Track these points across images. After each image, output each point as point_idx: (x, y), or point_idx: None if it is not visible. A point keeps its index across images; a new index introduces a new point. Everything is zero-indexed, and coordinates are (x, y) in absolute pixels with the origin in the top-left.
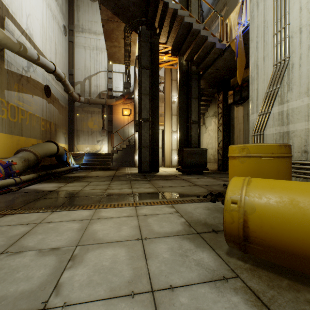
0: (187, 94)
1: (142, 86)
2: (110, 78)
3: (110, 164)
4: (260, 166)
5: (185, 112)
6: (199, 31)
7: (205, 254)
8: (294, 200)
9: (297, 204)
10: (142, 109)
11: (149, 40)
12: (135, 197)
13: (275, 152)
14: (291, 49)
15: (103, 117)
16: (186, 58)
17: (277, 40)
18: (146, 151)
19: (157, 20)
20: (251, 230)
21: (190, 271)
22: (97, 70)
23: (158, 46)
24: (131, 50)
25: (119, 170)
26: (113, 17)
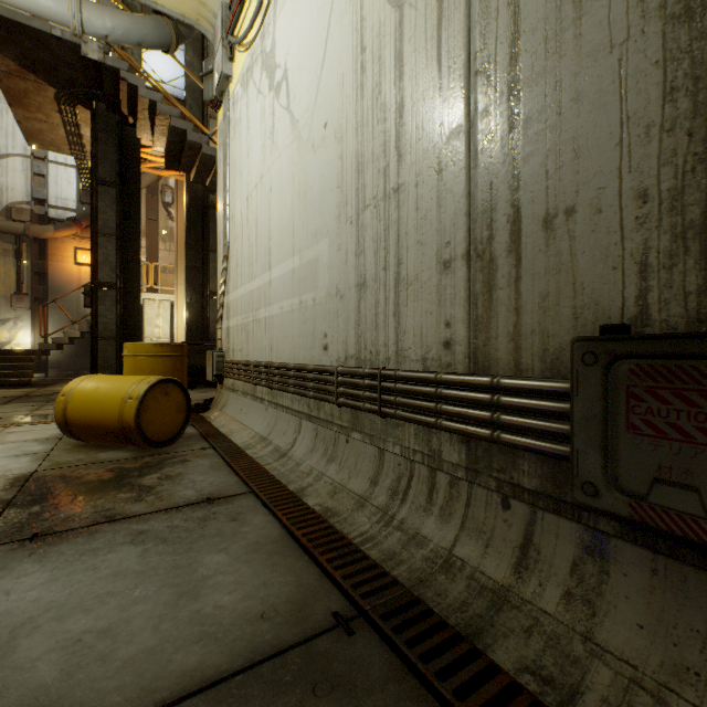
0: (204, 241)
1: (100, 219)
2: (40, 175)
3: (32, 375)
4: (137, 365)
5: (199, 274)
6: (202, 145)
7: (42, 447)
8: (99, 388)
9: (98, 390)
10: (99, 264)
11: (116, 132)
12: (25, 419)
13: (151, 351)
14: (230, 234)
15: (19, 265)
16: (195, 179)
17: (225, 219)
18: (109, 347)
19: (125, 105)
20: (69, 415)
21: (5, 454)
22: (1, 150)
23: (140, 144)
24: (82, 135)
25: (52, 386)
26: (23, 72)
